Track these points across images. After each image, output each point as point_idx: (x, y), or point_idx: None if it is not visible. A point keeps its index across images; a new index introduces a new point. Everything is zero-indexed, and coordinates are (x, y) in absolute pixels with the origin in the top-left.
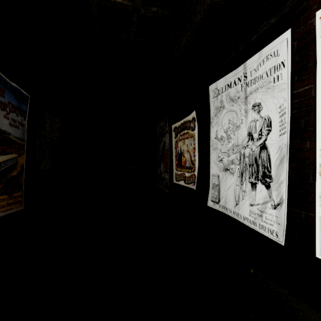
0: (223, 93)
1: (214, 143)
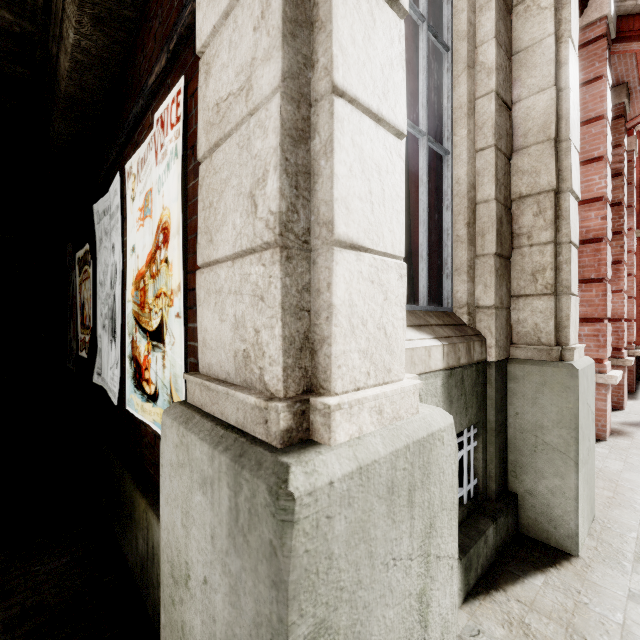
0: (102, 220)
1: (99, 290)
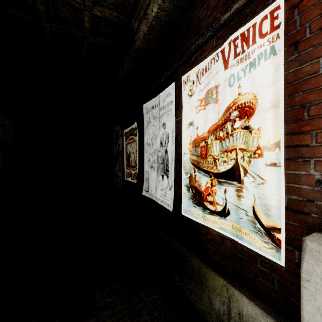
0: (150, 111)
1: (146, 148)
